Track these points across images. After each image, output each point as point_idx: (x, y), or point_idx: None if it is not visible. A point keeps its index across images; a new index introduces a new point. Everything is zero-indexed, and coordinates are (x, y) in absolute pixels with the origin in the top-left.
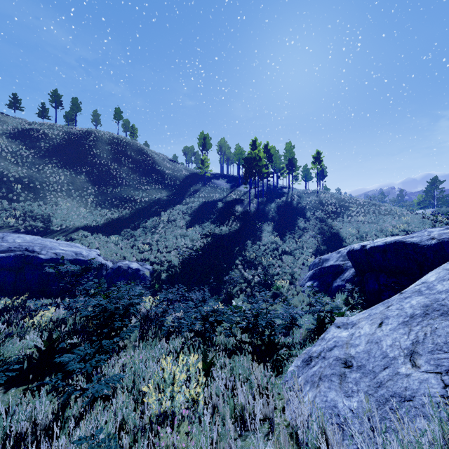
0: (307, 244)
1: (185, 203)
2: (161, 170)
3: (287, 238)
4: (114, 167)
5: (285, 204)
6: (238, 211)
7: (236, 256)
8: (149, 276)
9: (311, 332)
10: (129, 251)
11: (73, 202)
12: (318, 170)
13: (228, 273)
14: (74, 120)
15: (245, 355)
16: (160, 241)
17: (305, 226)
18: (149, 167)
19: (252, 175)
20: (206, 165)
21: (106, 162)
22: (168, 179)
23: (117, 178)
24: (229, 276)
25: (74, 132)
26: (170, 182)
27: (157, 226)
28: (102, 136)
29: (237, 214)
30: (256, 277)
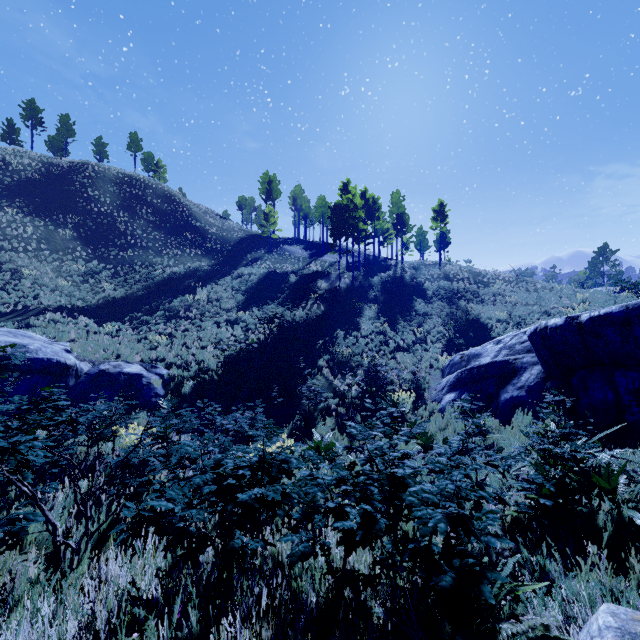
0: (432, 336)
1: (237, 276)
2: (200, 228)
3: (401, 327)
4: (123, 219)
5: (394, 280)
6: (322, 288)
7: (318, 354)
8: (159, 387)
9: (527, 514)
10: (132, 347)
11: (45, 269)
12: (441, 230)
13: (305, 382)
14: (63, 149)
15: (362, 636)
16: (190, 331)
17: (426, 310)
18: (182, 222)
19: (344, 232)
20: (272, 221)
21: (109, 210)
22: (211, 242)
23: (127, 236)
24: (306, 385)
25: (58, 164)
26: (216, 245)
27: (188, 309)
28: (106, 171)
29: (320, 292)
30: (355, 387)
